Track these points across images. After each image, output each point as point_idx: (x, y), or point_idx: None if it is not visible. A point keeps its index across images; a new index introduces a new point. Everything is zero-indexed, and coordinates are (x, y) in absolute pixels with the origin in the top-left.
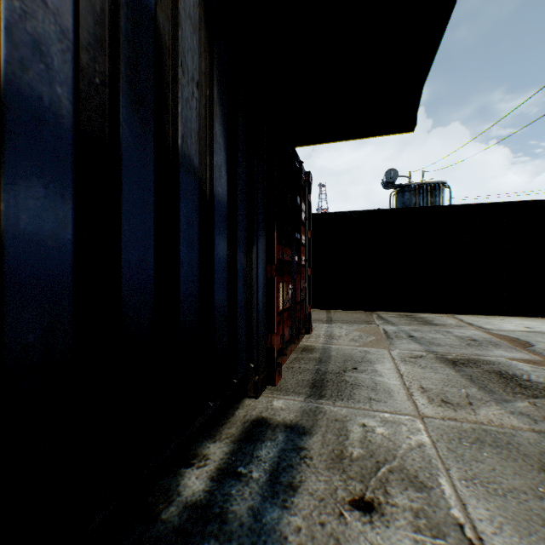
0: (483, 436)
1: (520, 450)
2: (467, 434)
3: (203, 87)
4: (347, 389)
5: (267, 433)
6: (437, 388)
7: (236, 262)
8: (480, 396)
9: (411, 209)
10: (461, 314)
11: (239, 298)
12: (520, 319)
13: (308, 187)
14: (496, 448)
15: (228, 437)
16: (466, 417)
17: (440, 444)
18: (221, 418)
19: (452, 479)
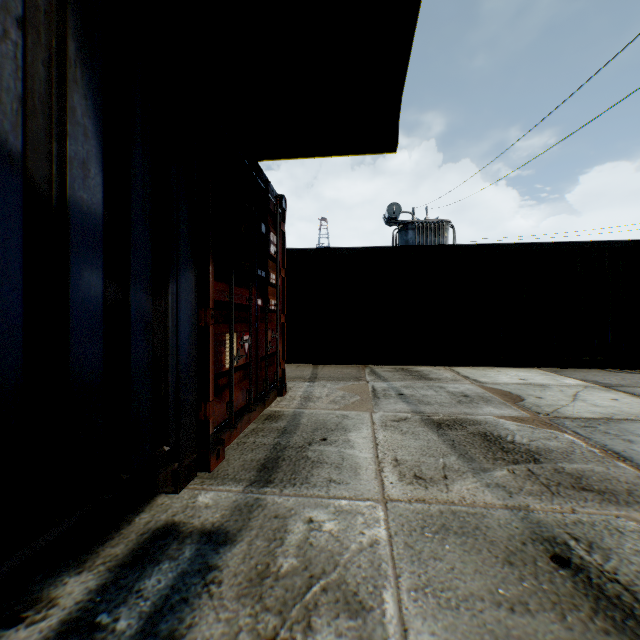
0: (451, 521)
1: (488, 537)
2: (434, 520)
3: (44, 32)
4: (304, 469)
5: (170, 548)
6: (413, 460)
7: (128, 305)
8: (459, 466)
9: (409, 248)
10: (460, 366)
11: (136, 356)
12: (517, 370)
13: (282, 215)
14: (463, 536)
15: (106, 561)
16: (437, 496)
17: (398, 538)
18: (110, 530)
19: (400, 591)
